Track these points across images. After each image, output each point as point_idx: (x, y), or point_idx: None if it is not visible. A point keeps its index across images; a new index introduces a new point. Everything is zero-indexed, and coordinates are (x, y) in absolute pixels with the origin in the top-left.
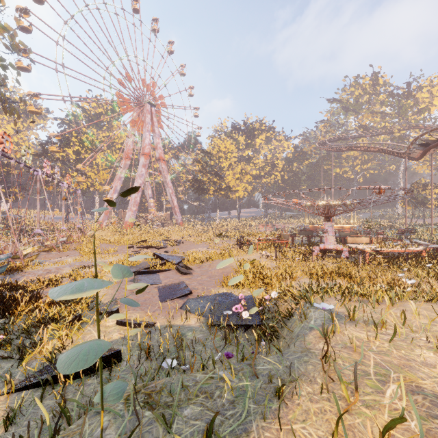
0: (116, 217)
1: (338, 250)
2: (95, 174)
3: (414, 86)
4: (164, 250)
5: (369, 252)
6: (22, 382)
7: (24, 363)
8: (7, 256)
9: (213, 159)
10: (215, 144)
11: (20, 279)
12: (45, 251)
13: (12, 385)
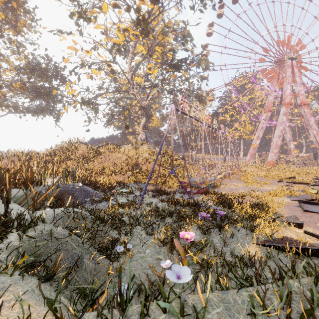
0: (260, 158)
1: None
2: (242, 128)
3: None
4: (318, 187)
5: None
6: (260, 242)
7: (255, 233)
8: (214, 178)
9: None
10: None
11: (219, 191)
12: (221, 178)
13: (258, 241)
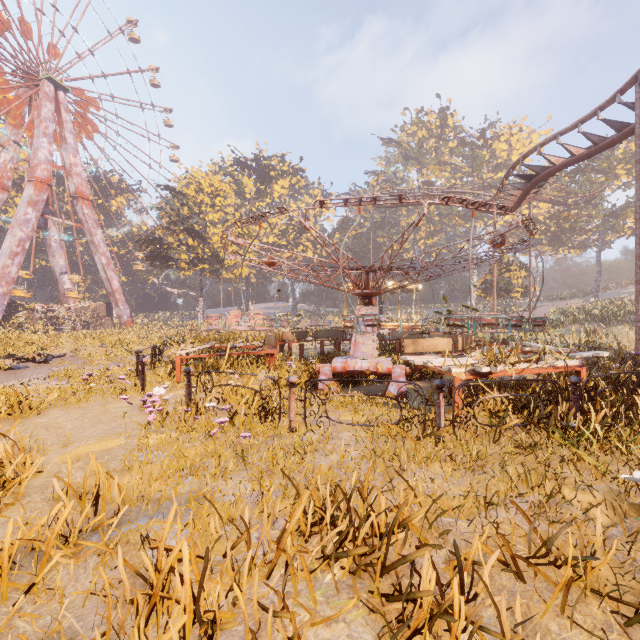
0: None
1: (380, 372)
2: None
3: (491, 131)
4: None
5: (468, 382)
6: None
7: None
8: None
9: (188, 206)
10: (191, 178)
11: None
12: None
13: None
